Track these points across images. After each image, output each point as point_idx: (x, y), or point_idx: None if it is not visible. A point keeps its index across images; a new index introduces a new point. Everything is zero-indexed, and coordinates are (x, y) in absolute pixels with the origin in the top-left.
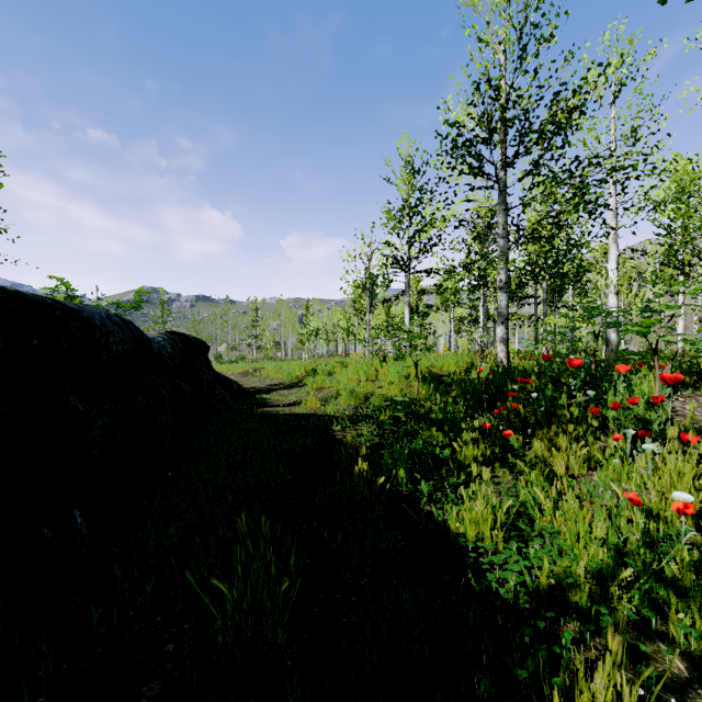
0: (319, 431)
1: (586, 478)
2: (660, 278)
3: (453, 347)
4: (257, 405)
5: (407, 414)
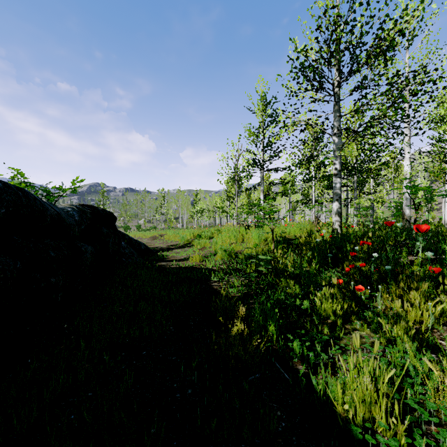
0: (200, 282)
1: (443, 334)
2: (440, 171)
3: (291, 220)
4: (157, 260)
5: (268, 268)
